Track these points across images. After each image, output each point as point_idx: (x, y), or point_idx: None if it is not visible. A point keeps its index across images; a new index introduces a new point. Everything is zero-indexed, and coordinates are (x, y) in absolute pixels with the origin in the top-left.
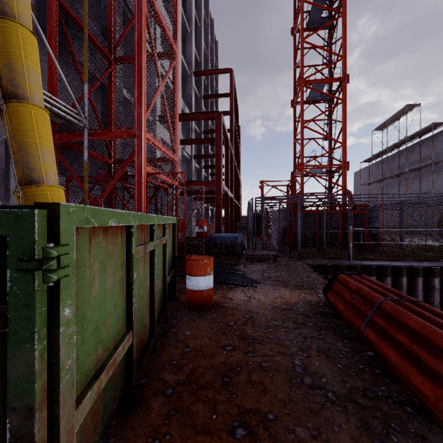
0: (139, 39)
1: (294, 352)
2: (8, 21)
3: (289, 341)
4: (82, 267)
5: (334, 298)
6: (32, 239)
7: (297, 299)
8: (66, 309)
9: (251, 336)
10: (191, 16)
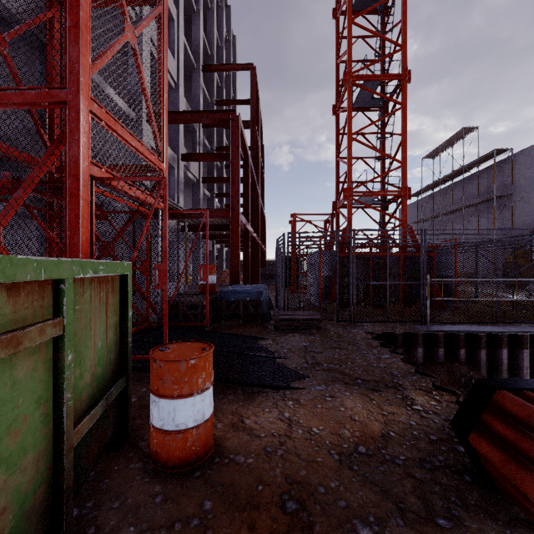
0: None
1: None
2: None
3: None
4: None
5: (506, 462)
6: None
7: (383, 422)
8: None
9: None
10: None
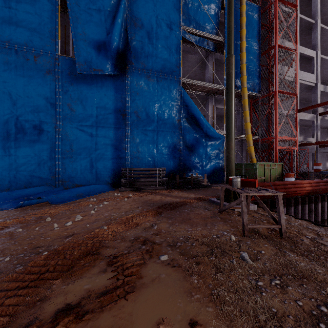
0: (275, 110)
1: None
2: (248, 135)
3: None
4: (258, 167)
5: None
6: (255, 165)
7: None
8: (257, 169)
9: None
10: None
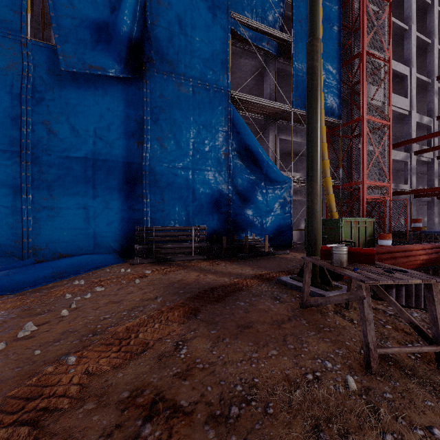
0: (362, 143)
1: None
2: (326, 178)
3: None
4: (343, 225)
5: None
6: (340, 221)
7: None
8: (342, 228)
9: None
10: (432, 26)
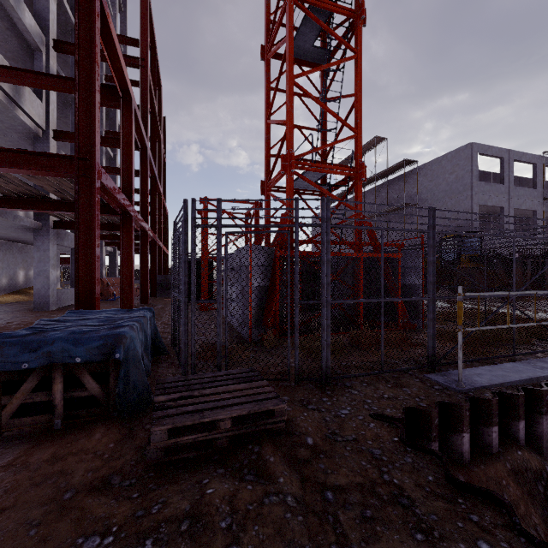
0: None
1: None
2: None
3: None
4: None
5: None
6: None
7: None
8: None
9: None
10: None
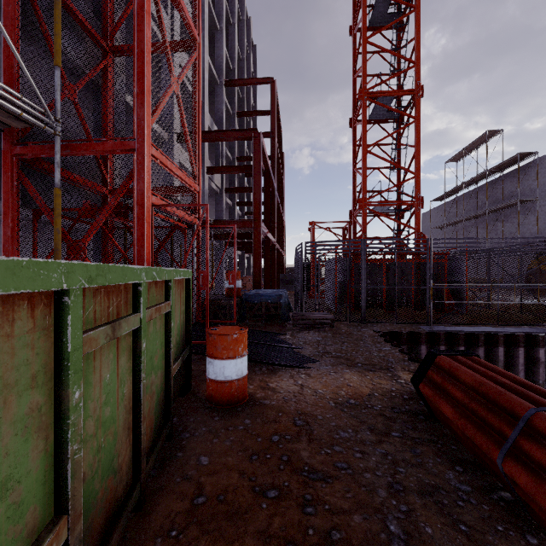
0: (140, 9)
1: (384, 501)
2: None
3: (371, 473)
4: None
5: (434, 395)
6: None
7: (371, 388)
8: None
9: (308, 463)
10: (221, 8)
